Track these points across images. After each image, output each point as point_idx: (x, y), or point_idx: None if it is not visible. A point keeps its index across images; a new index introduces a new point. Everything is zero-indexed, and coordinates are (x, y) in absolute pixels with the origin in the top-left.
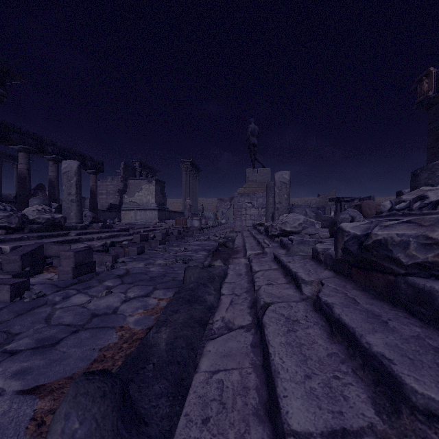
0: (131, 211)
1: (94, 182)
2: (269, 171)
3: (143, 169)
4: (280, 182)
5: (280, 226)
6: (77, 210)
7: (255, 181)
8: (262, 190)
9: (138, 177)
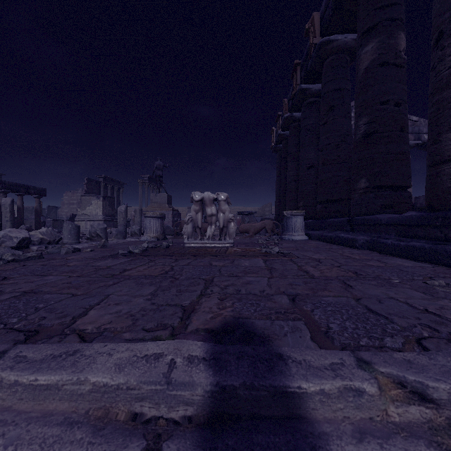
0: (82, 222)
1: (38, 203)
2: (166, 195)
3: (108, 182)
4: (119, 211)
5: (87, 235)
6: (10, 226)
7: (157, 202)
8: (159, 209)
9: (102, 190)
